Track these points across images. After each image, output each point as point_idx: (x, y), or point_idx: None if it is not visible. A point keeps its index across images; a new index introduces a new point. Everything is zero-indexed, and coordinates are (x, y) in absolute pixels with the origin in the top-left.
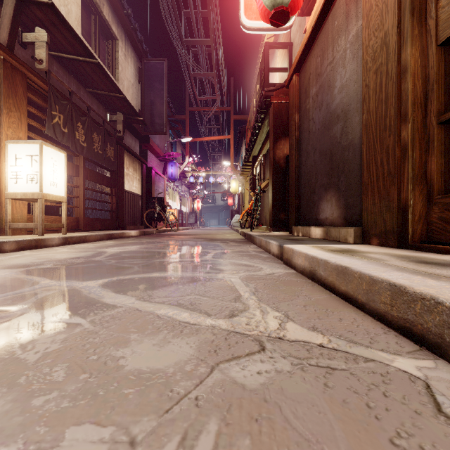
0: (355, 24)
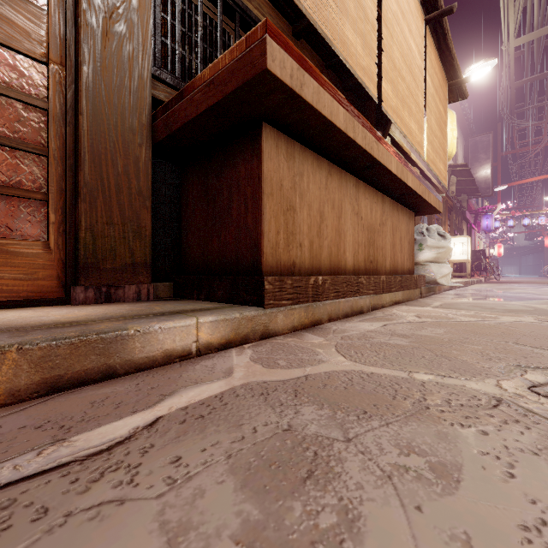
0: None
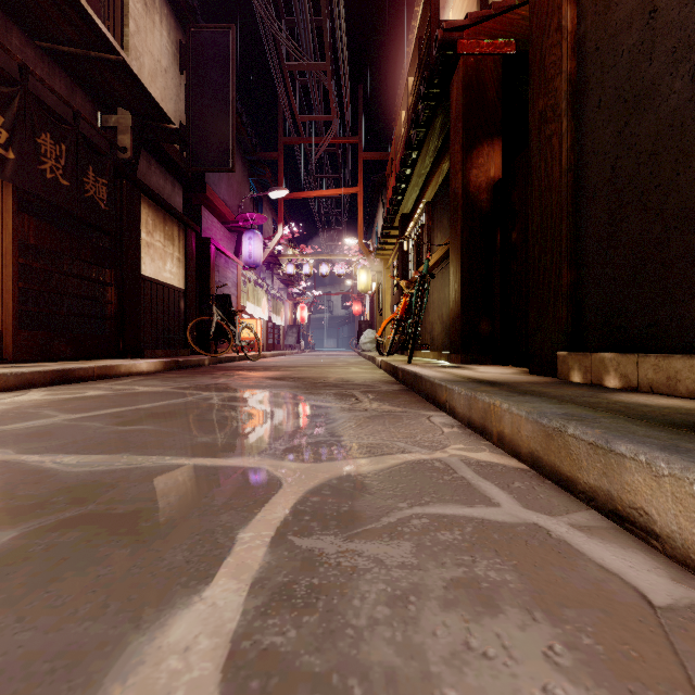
0: None
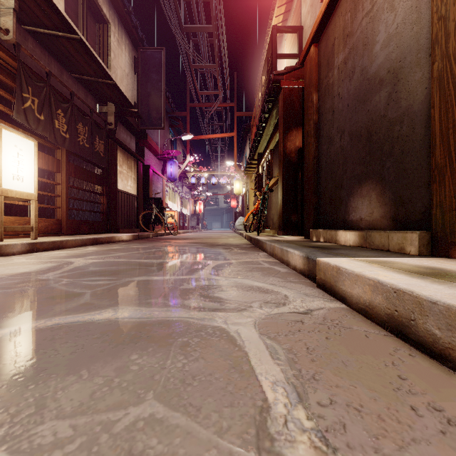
0: None
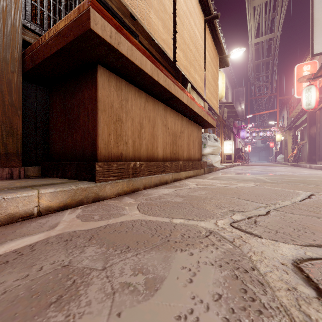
0: None
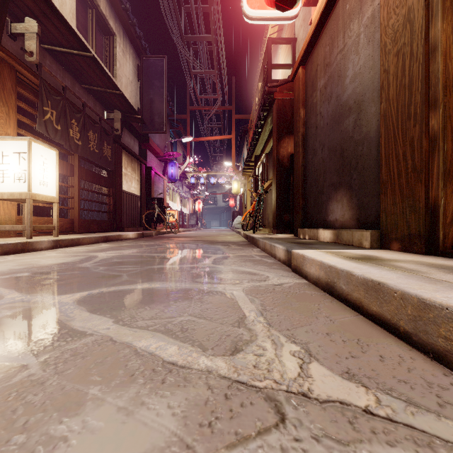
0: (370, 4)
